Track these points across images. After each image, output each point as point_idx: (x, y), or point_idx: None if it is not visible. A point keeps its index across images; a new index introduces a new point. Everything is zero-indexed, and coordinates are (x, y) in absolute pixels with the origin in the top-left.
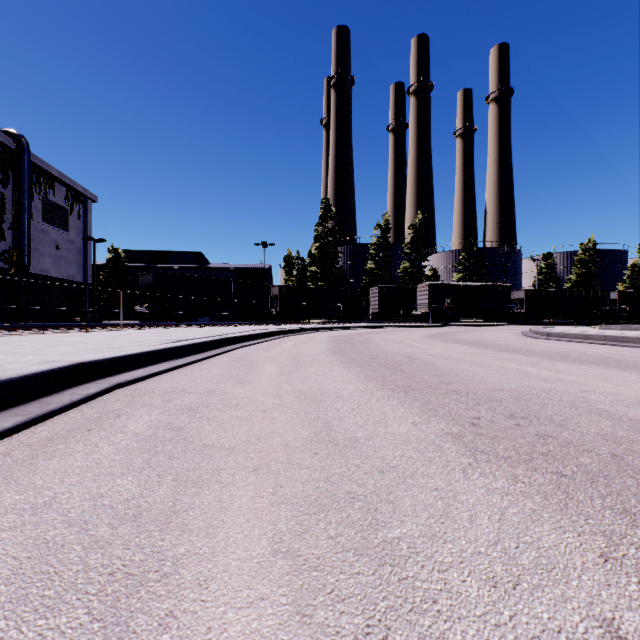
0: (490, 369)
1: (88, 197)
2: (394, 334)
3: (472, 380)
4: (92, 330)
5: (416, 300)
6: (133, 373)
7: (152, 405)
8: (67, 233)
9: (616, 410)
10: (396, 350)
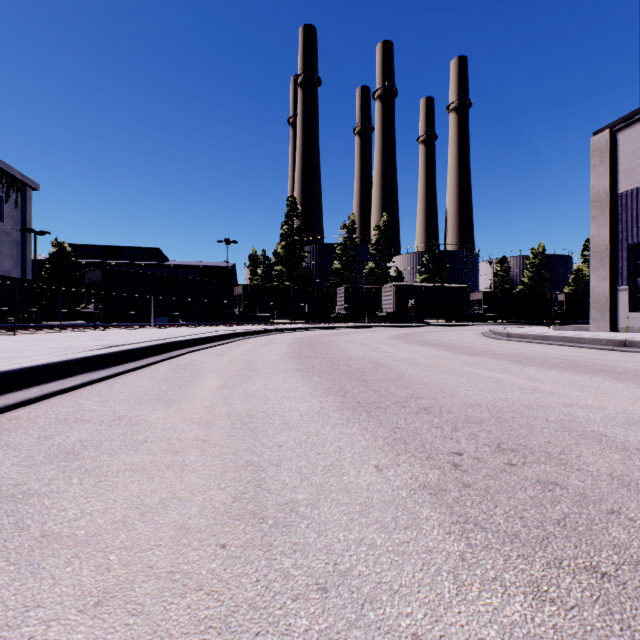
0: (460, 377)
1: (27, 184)
2: (359, 335)
3: (444, 392)
4: (23, 332)
5: (381, 300)
6: (23, 393)
7: (15, 447)
8: (1, 223)
9: (614, 433)
10: (360, 354)
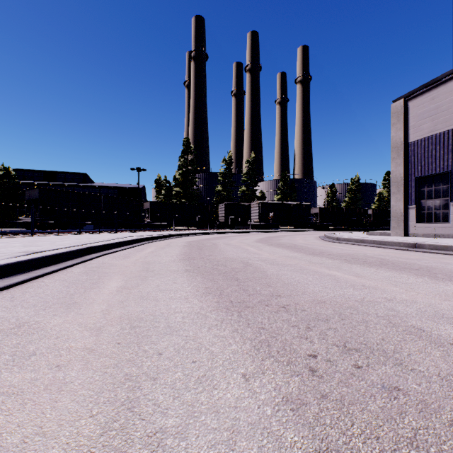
0: (308, 275)
1: None
2: (235, 239)
3: (297, 290)
4: None
5: (250, 213)
6: None
7: None
8: None
9: (429, 327)
10: (235, 255)
